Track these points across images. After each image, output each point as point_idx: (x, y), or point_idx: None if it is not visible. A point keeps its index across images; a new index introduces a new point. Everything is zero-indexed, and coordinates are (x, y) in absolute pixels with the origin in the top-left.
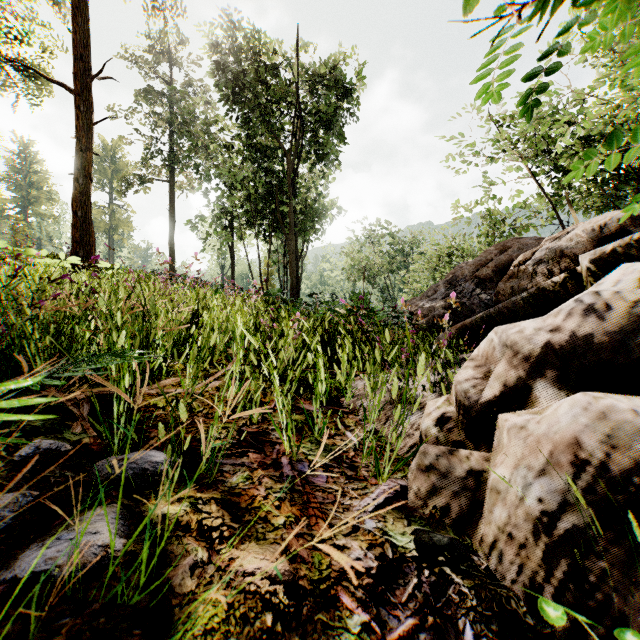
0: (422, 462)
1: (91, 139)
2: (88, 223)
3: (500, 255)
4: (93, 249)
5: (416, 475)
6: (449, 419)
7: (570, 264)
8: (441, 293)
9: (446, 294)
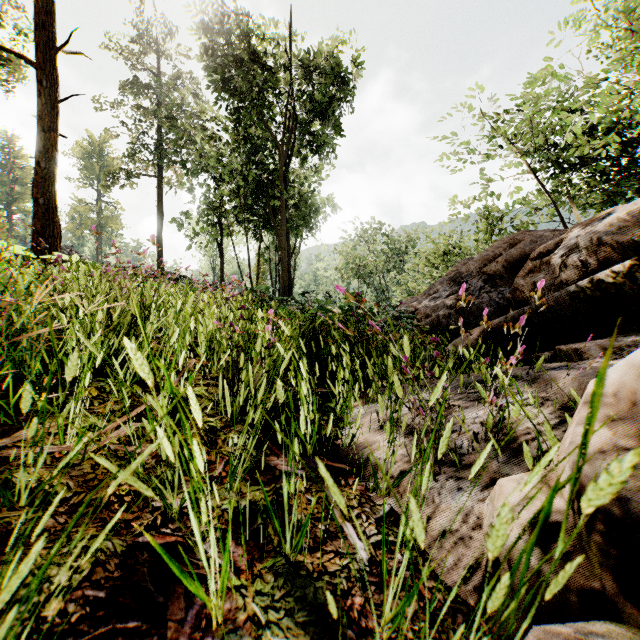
0: None
1: (56, 118)
2: (52, 212)
3: (510, 249)
4: (58, 241)
5: None
6: (558, 529)
7: (610, 254)
8: (445, 291)
9: (450, 292)
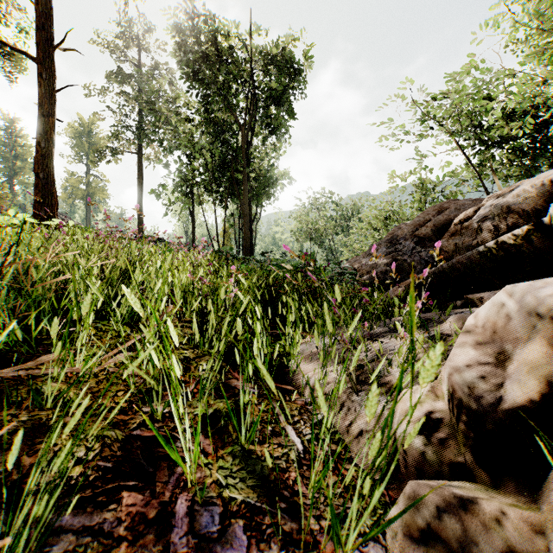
0: (413, 520)
1: (53, 105)
2: (50, 184)
3: (438, 215)
4: (55, 209)
5: (404, 548)
6: (439, 423)
7: (517, 220)
8: (382, 251)
9: (387, 252)
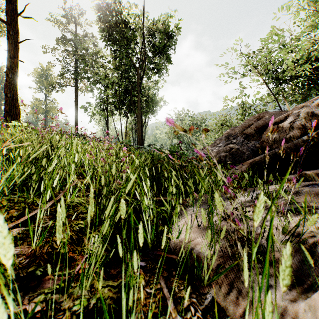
0: None
1: (17, 51)
2: (15, 101)
3: (257, 121)
4: (18, 116)
5: None
6: None
7: (318, 120)
8: (223, 143)
9: (226, 144)
